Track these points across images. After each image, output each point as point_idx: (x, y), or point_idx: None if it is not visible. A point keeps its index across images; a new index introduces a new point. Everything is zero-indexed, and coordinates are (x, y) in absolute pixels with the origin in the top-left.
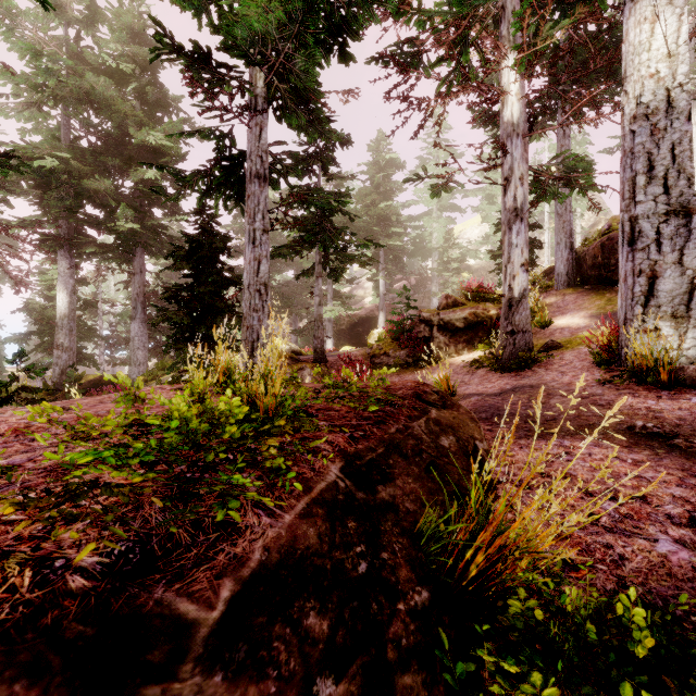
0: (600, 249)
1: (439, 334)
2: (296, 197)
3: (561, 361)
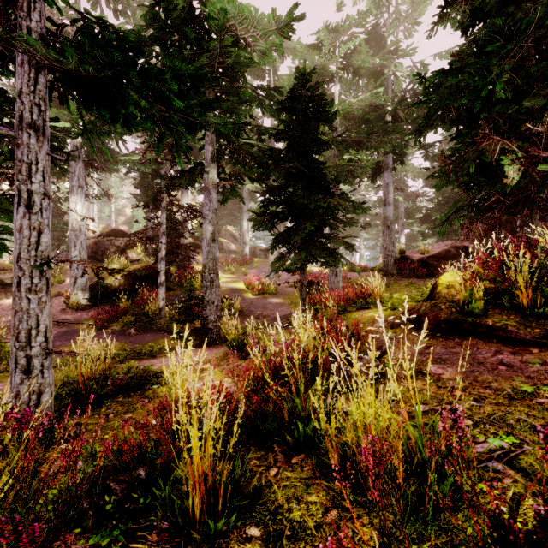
0: (95, 245)
1: None
2: None
3: (58, 302)
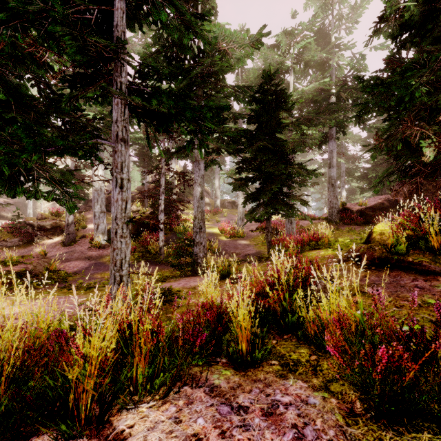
0: (107, 200)
1: (38, 231)
2: None
3: (84, 242)
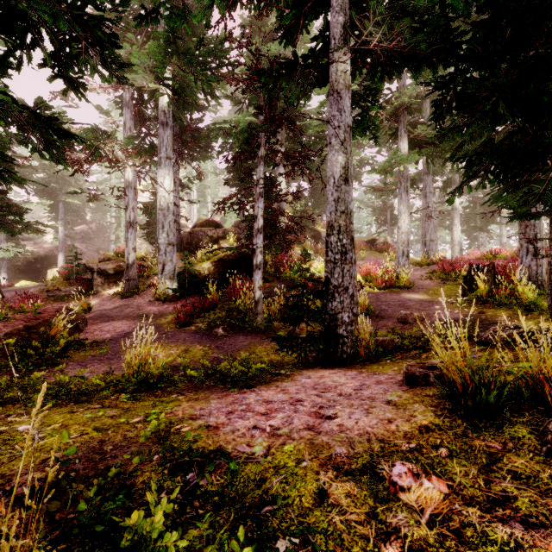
0: (190, 236)
1: (98, 277)
2: None
3: (149, 293)
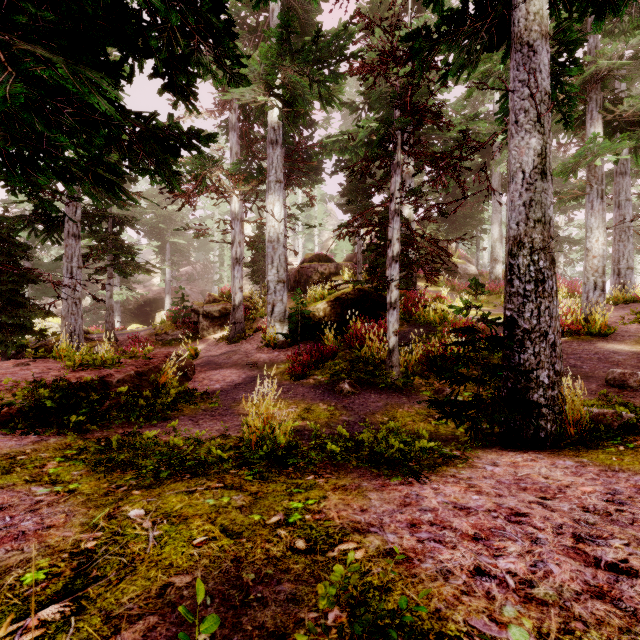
0: (298, 273)
1: (204, 320)
2: (101, 250)
3: (257, 338)
